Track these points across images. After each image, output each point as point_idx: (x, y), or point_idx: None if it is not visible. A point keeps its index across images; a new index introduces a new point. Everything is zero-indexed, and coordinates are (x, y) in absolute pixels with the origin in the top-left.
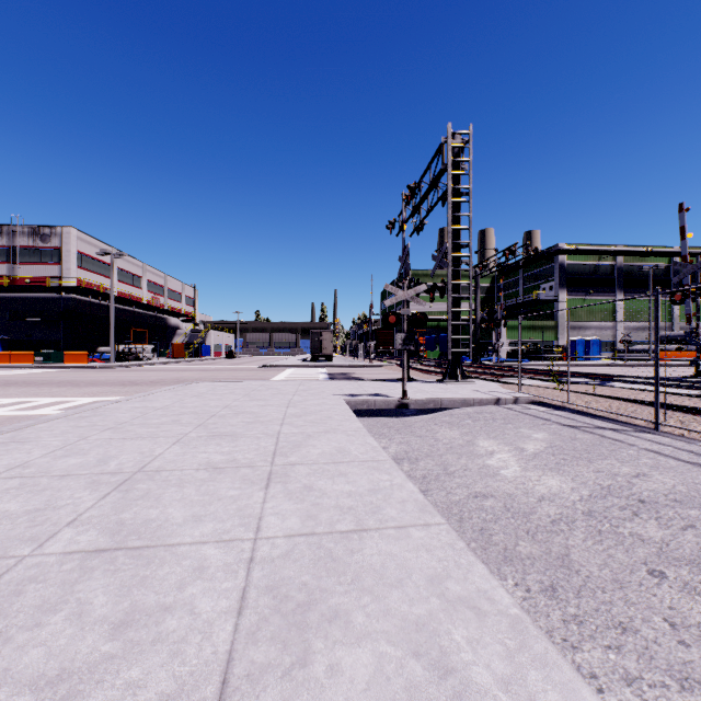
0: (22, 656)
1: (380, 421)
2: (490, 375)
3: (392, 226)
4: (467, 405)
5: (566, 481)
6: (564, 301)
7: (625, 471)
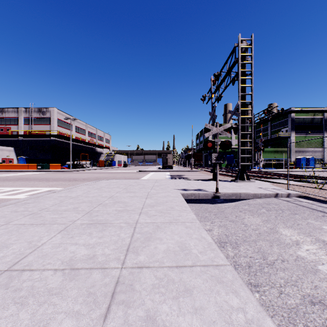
0: None
1: (202, 206)
2: (259, 177)
3: (204, 98)
4: (256, 197)
5: None
6: (294, 137)
7: None
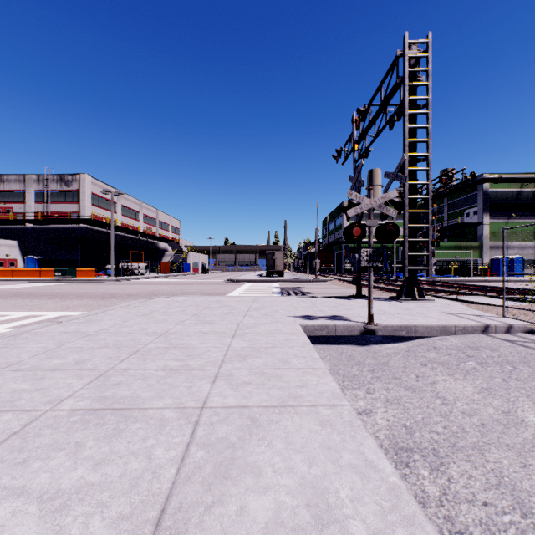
0: None
1: (343, 351)
2: (436, 291)
3: (338, 154)
4: (446, 333)
5: None
6: (488, 224)
7: None
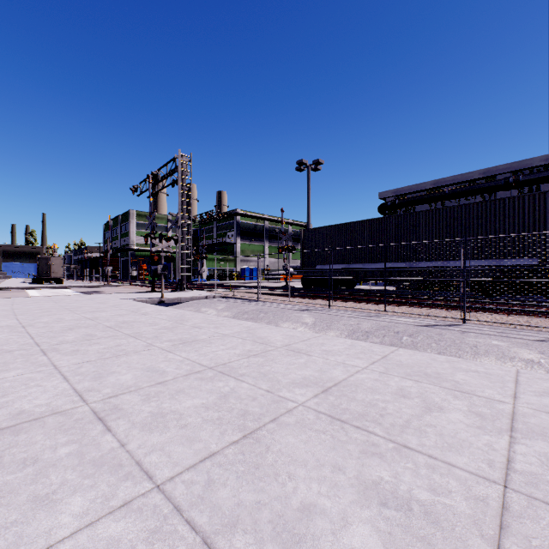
0: (139, 326)
1: None
2: (199, 288)
3: (135, 189)
4: (193, 300)
5: (230, 313)
6: (239, 244)
7: (245, 308)
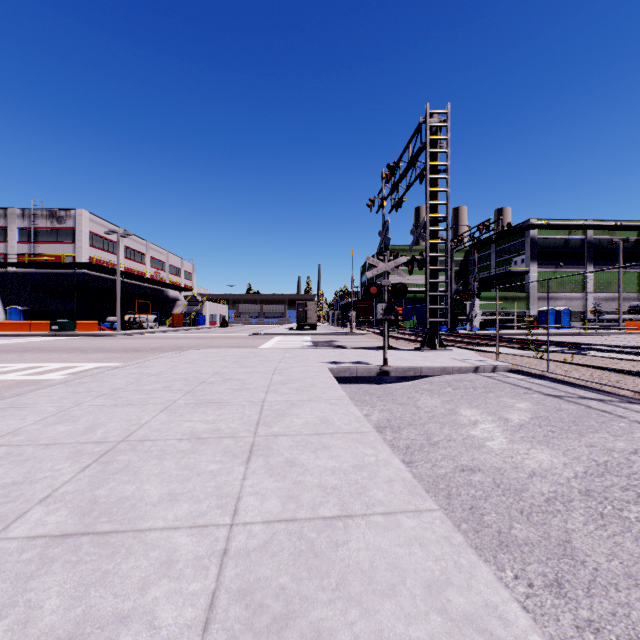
0: None
1: (362, 387)
2: (465, 343)
3: (372, 203)
4: (446, 373)
5: (557, 455)
6: (535, 273)
7: (621, 446)
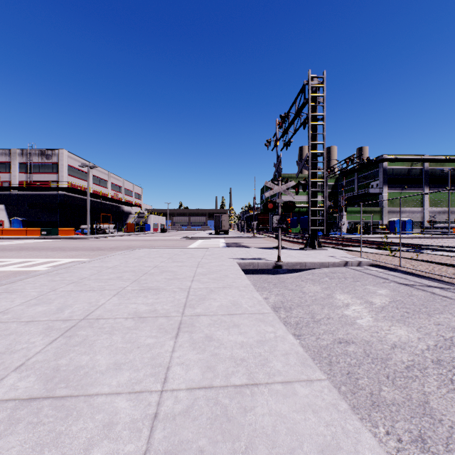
0: None
1: (262, 277)
2: (336, 244)
3: (269, 143)
4: (323, 267)
5: (412, 331)
6: (386, 194)
7: None
